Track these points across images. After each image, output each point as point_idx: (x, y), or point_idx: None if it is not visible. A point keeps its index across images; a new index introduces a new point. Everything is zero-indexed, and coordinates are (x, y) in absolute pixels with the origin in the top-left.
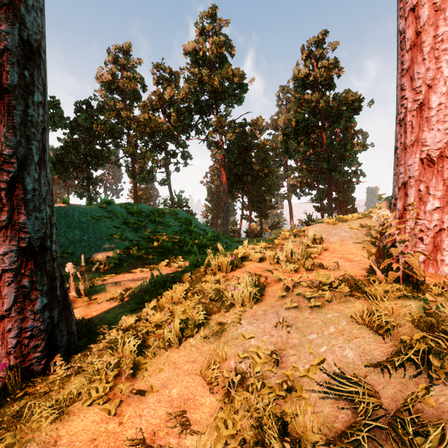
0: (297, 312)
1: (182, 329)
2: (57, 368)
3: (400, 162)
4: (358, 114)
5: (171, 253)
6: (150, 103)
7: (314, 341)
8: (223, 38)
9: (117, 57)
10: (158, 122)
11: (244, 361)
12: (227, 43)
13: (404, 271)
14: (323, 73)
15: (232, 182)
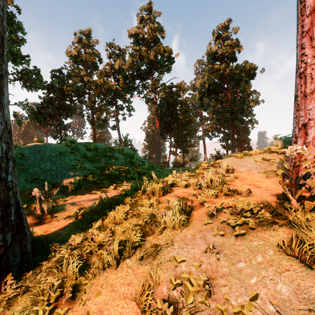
0: (224, 238)
1: (120, 250)
2: (8, 287)
3: (300, 107)
4: (253, 79)
5: (118, 179)
6: (105, 71)
7: (243, 271)
8: (157, 25)
9: (81, 39)
10: (110, 85)
11: (176, 288)
12: (160, 28)
13: (314, 199)
14: (228, 49)
15: (163, 127)
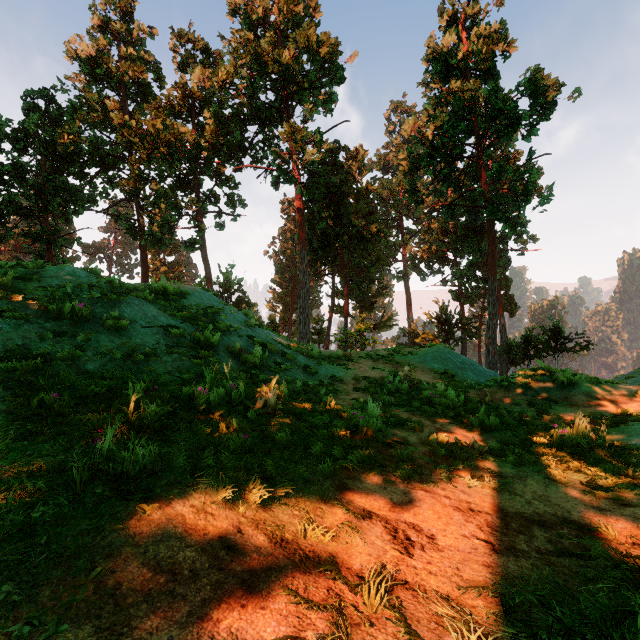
0: None
1: None
2: None
3: None
4: (548, 119)
5: None
6: (168, 101)
7: None
8: None
9: (110, 22)
10: (178, 131)
11: None
12: None
13: None
14: (480, 47)
15: (316, 248)
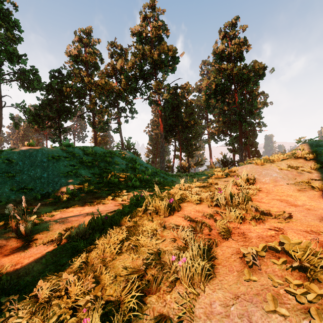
0: (286, 322)
1: None
2: None
3: None
4: (262, 79)
5: (117, 187)
6: (106, 71)
7: None
8: (161, 23)
9: (82, 38)
10: (112, 86)
11: None
12: (164, 26)
13: None
14: (235, 48)
15: (167, 130)
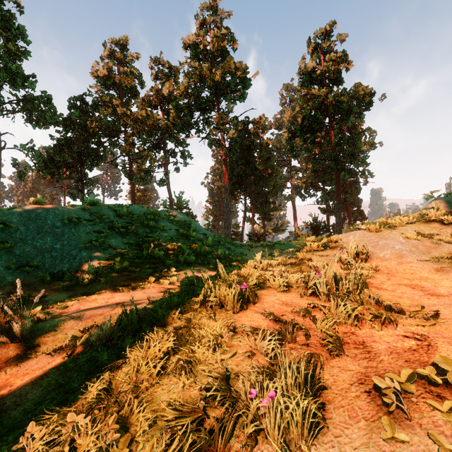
0: None
1: None
2: None
3: None
4: (369, 110)
5: (162, 264)
6: (148, 99)
7: None
8: (225, 31)
9: (114, 52)
10: (156, 119)
11: None
12: (229, 36)
13: None
14: (330, 66)
15: (234, 182)
